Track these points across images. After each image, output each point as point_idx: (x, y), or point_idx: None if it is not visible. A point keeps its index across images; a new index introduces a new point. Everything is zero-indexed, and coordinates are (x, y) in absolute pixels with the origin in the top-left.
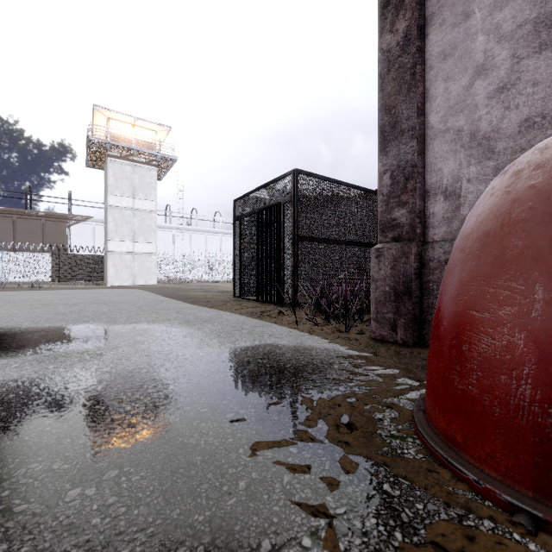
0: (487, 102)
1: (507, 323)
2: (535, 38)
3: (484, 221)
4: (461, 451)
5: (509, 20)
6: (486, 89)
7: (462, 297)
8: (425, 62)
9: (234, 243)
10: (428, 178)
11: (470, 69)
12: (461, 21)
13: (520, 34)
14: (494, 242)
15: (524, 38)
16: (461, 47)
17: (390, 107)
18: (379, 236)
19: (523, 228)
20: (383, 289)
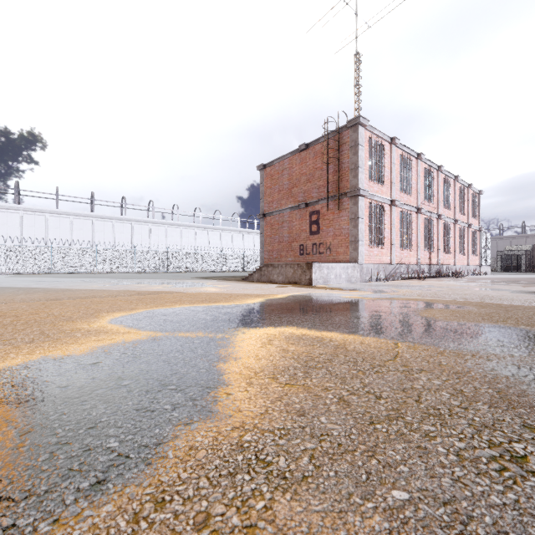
0: None
1: None
2: None
3: None
4: None
5: None
6: None
7: None
8: None
9: (497, 260)
10: None
11: None
12: None
13: None
14: None
15: None
16: None
17: None
18: None
19: None
20: None
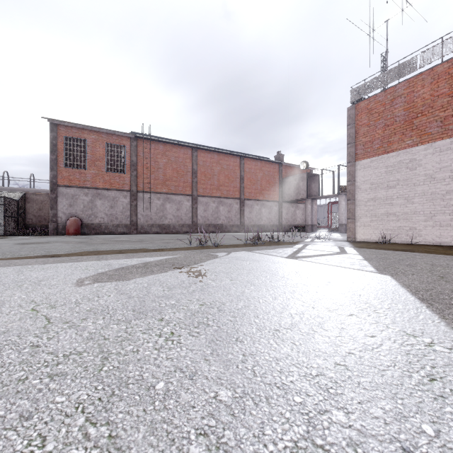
0: (65, 209)
1: (72, 229)
2: (70, 206)
3: (70, 224)
4: (70, 235)
5: (67, 203)
6: (65, 208)
7: (69, 228)
8: (58, 201)
9: None
10: (58, 215)
11: (63, 205)
12: (62, 199)
13: (68, 205)
14: (71, 225)
15: (69, 205)
16: (62, 202)
17: (53, 205)
18: (51, 222)
19: (72, 225)
20: (52, 229)
